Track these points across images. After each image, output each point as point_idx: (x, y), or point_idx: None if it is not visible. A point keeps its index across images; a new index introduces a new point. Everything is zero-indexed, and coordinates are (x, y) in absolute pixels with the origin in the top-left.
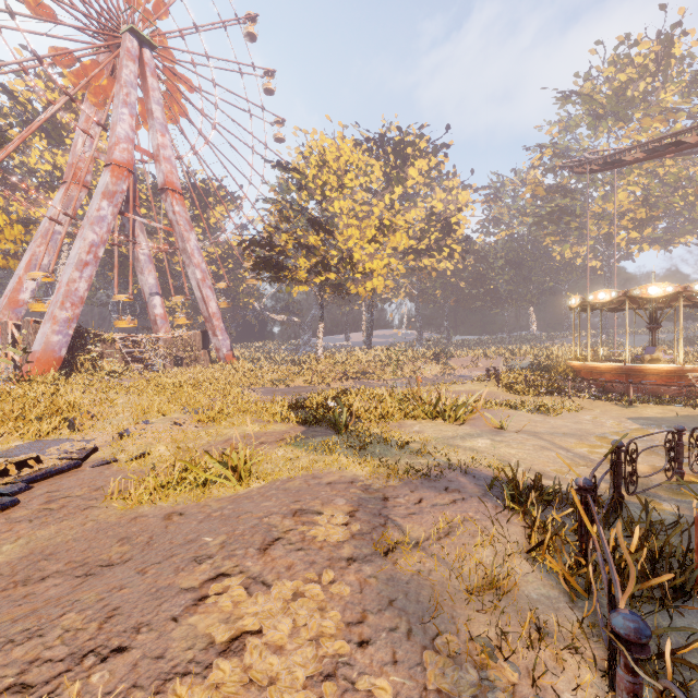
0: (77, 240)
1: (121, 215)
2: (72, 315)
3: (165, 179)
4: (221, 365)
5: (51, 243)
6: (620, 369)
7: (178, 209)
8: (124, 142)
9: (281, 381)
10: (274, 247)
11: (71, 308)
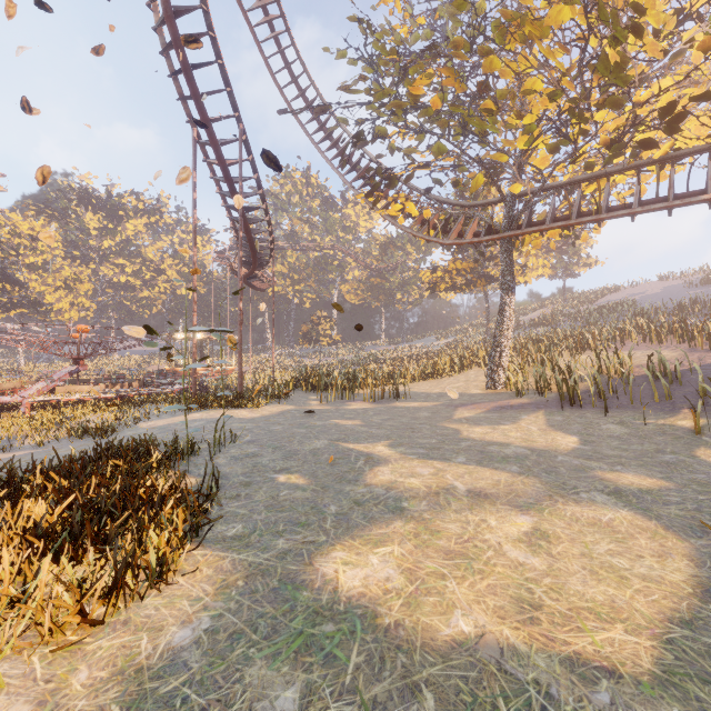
0: None
1: None
2: None
3: None
4: None
5: None
6: (171, 370)
7: None
8: None
9: None
10: None
11: None
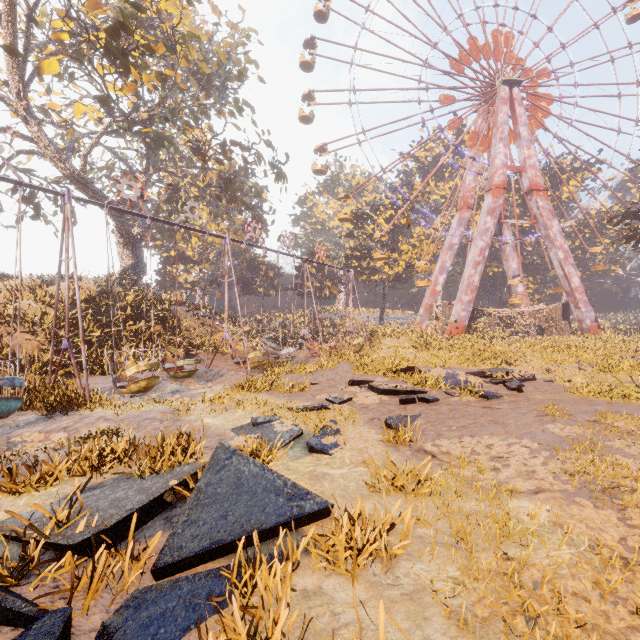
0: (472, 248)
1: (497, 222)
2: (471, 298)
3: (530, 183)
4: (584, 336)
5: (451, 252)
6: None
7: (541, 204)
8: (500, 169)
9: None
10: None
11: (470, 293)
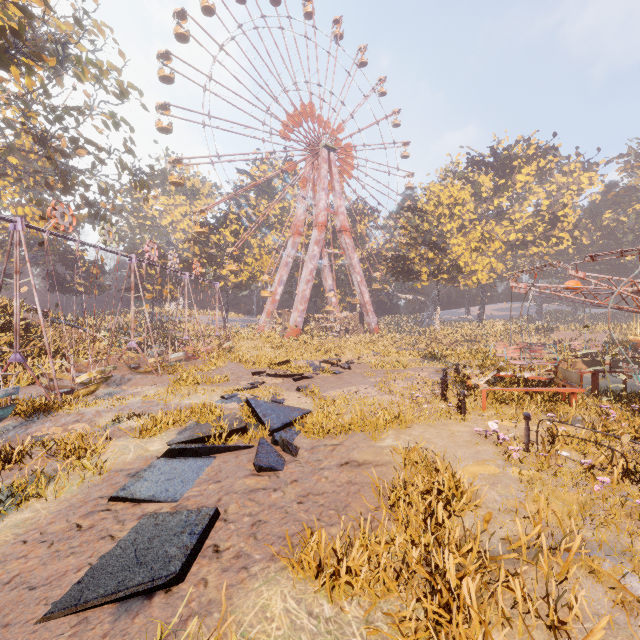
0: (304, 269)
1: (321, 250)
2: (304, 308)
3: (341, 225)
4: (371, 334)
5: (287, 268)
6: None
7: (348, 241)
8: (323, 211)
9: (411, 344)
10: (406, 261)
11: (304, 304)
